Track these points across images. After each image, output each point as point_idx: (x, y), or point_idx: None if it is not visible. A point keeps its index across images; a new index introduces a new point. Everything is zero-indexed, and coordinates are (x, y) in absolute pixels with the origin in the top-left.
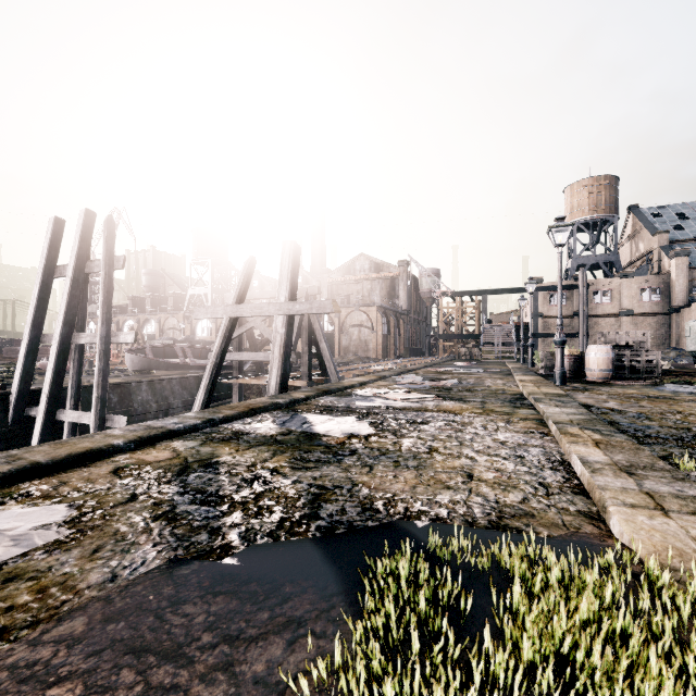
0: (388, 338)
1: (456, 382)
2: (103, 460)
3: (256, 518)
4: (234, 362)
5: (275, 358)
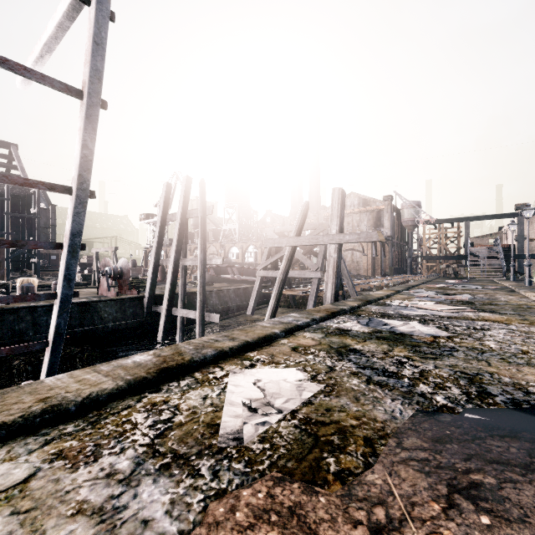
0: (376, 260)
1: (468, 296)
2: (275, 342)
3: (441, 390)
4: (272, 278)
5: (330, 275)
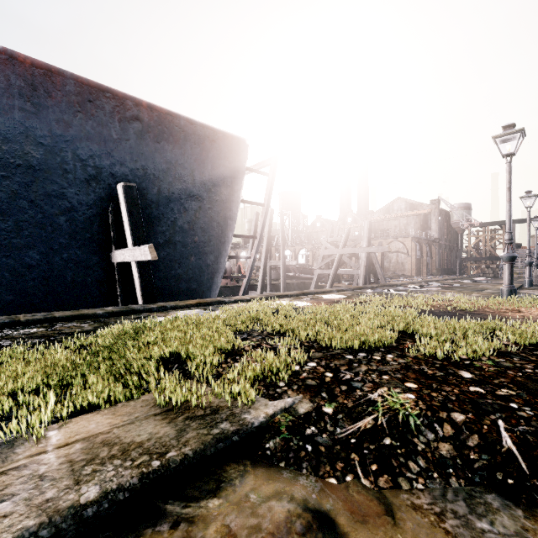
0: (421, 261)
1: (458, 285)
2: (333, 293)
3: None
4: (325, 275)
5: (361, 271)
